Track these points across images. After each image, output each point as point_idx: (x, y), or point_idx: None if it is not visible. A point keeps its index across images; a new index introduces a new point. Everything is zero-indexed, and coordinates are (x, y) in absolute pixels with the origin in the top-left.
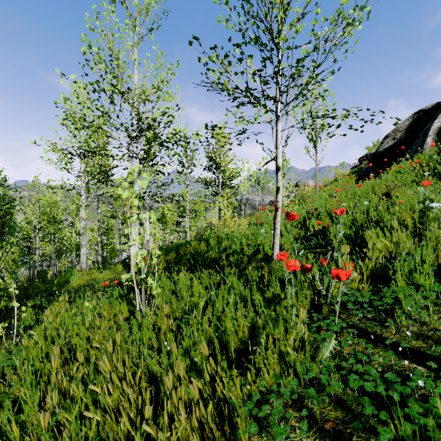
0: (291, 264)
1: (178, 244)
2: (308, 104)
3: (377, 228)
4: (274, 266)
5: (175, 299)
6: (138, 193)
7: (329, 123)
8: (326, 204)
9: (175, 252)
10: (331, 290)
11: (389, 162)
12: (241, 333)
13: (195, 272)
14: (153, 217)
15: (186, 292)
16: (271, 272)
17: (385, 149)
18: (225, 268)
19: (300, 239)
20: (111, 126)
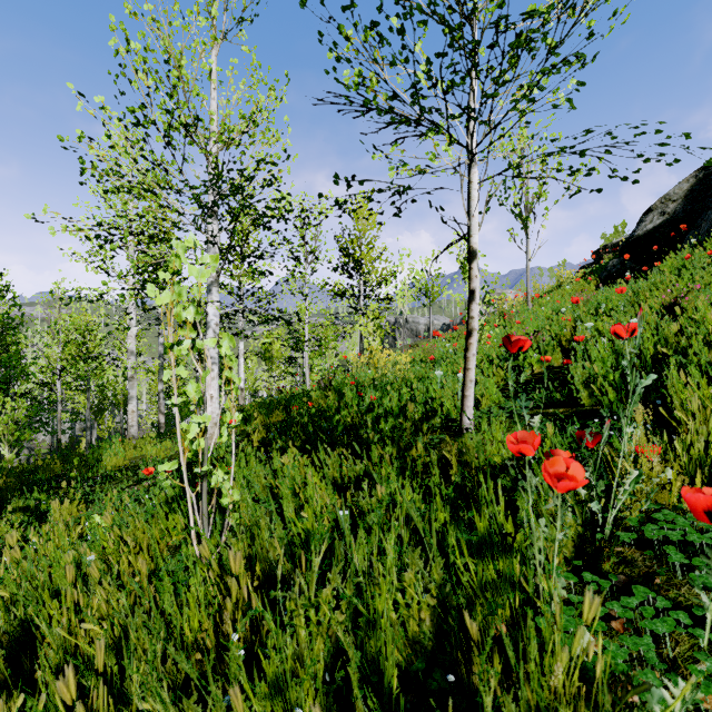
0: (555, 465)
1: (291, 395)
2: (524, 139)
3: (689, 368)
4: (469, 443)
5: (265, 520)
6: (218, 307)
7: (571, 167)
8: (552, 325)
9: (283, 410)
10: (615, 509)
11: (655, 253)
12: (414, 629)
13: (315, 450)
14: (225, 346)
15: (288, 507)
16: (463, 456)
17: (648, 231)
18: (372, 448)
19: (508, 389)
20: (169, 189)
